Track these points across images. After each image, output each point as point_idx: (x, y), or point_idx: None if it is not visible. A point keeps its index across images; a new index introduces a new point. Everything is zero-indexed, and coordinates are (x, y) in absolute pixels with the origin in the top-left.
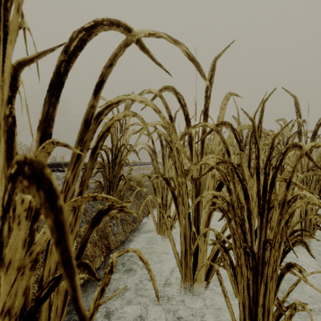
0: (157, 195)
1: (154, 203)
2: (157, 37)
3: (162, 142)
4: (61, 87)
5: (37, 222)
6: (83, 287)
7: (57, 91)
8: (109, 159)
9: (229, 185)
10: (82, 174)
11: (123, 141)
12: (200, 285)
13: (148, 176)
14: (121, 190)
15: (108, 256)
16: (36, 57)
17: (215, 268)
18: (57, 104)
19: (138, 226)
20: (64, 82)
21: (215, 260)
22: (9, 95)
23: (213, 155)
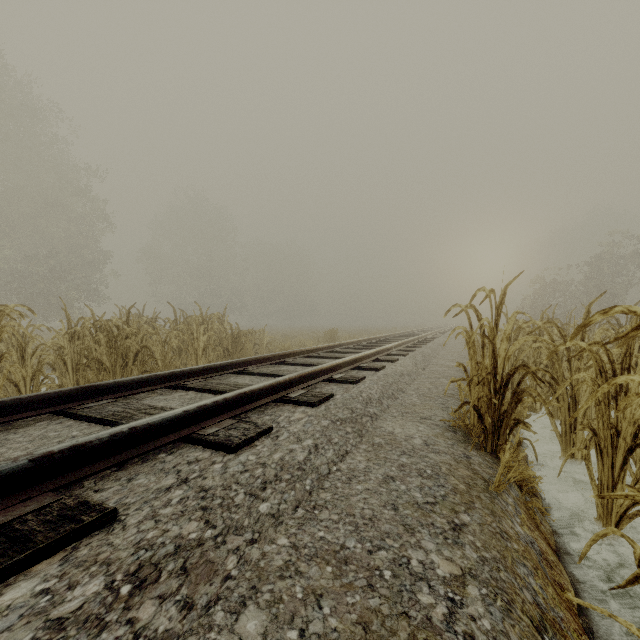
0: (604, 461)
1: (521, 450)
2: None
3: (615, 371)
4: None
5: None
6: (581, 613)
7: None
8: (495, 388)
9: None
10: (378, 388)
11: (499, 352)
12: None
13: (589, 428)
14: (519, 442)
15: (559, 560)
16: None
17: None
18: None
19: (542, 502)
20: None
21: None
22: None
23: None
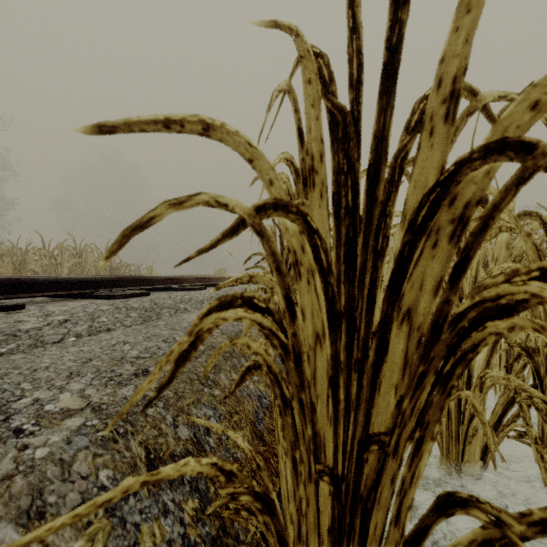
0: None
1: None
2: (509, 100)
3: None
4: (401, 174)
5: (370, 350)
6: None
7: (397, 180)
8: None
9: (537, 311)
10: (210, 294)
11: None
12: (473, 466)
13: None
14: None
15: None
16: (408, 141)
17: (532, 434)
18: (396, 196)
19: None
20: (403, 168)
21: (498, 429)
22: (389, 190)
23: (511, 263)
